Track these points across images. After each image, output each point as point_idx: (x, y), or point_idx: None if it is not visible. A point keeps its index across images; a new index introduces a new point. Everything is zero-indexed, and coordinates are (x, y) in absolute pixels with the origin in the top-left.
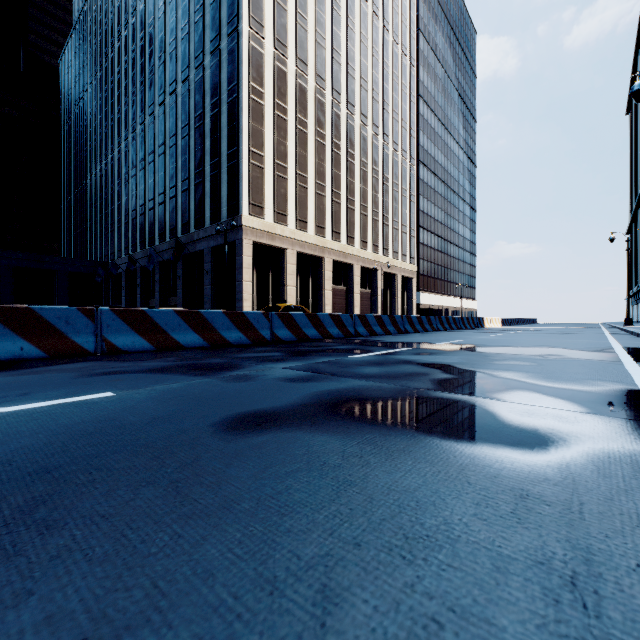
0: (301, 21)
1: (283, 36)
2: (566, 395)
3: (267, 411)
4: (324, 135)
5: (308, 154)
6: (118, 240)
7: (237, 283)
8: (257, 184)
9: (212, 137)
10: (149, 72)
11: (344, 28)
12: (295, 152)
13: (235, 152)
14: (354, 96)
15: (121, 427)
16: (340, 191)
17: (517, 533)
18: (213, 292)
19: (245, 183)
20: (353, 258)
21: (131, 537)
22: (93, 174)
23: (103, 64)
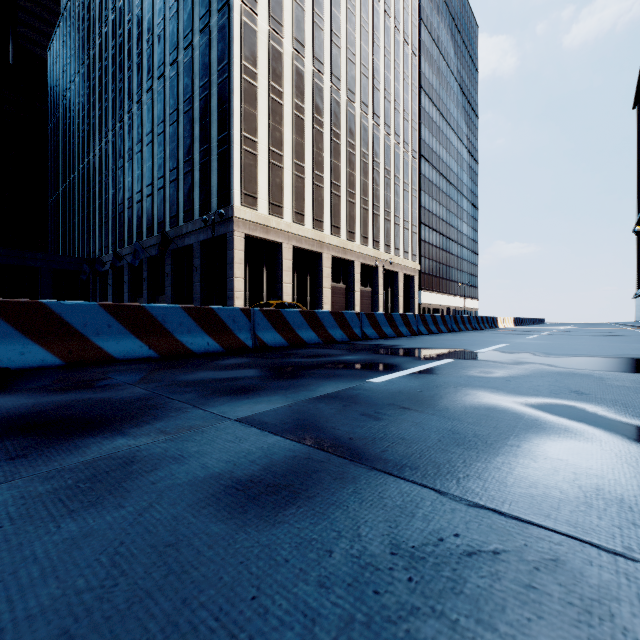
0: None
1: (278, 14)
2: None
3: None
4: (322, 123)
5: (305, 142)
6: (105, 236)
7: (228, 279)
8: (250, 172)
9: (201, 122)
10: (136, 56)
11: (344, 10)
12: (291, 139)
13: (226, 137)
14: (354, 83)
15: None
16: (339, 183)
17: None
18: (203, 290)
19: (237, 171)
20: (353, 254)
21: None
22: (81, 167)
23: (90, 51)
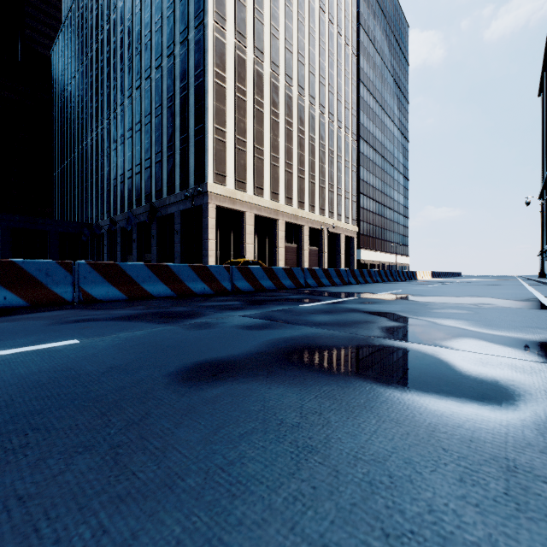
0: (258, 15)
1: (243, 28)
2: (512, 343)
3: (224, 360)
4: (278, 114)
5: (264, 130)
6: (101, 205)
7: (203, 241)
8: (220, 156)
9: (181, 116)
10: (128, 60)
11: (295, 22)
12: (253, 128)
13: (201, 128)
14: (304, 80)
15: (75, 377)
16: (292, 162)
17: (523, 528)
18: (182, 249)
19: (210, 155)
20: (303, 220)
21: (44, 533)
22: (80, 148)
23: (88, 54)
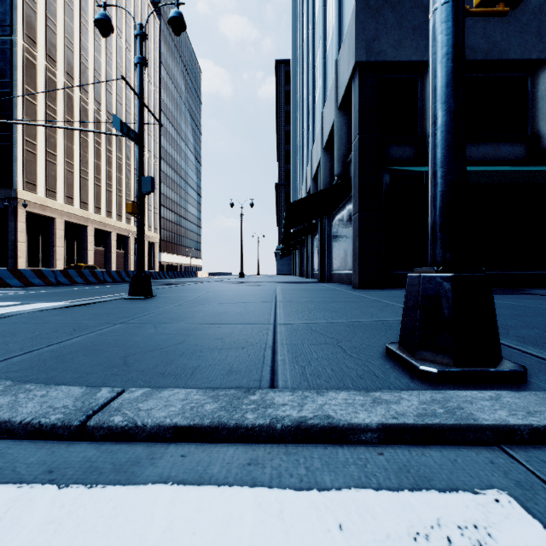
0: (69, 44)
1: (54, 53)
2: None
3: None
4: (88, 133)
5: (74, 146)
6: None
7: (10, 243)
8: (31, 166)
9: None
10: None
11: (104, 55)
12: (64, 144)
13: (8, 136)
14: (112, 107)
15: None
16: (101, 177)
17: None
18: None
19: (20, 164)
20: (111, 227)
21: None
22: None
23: None
